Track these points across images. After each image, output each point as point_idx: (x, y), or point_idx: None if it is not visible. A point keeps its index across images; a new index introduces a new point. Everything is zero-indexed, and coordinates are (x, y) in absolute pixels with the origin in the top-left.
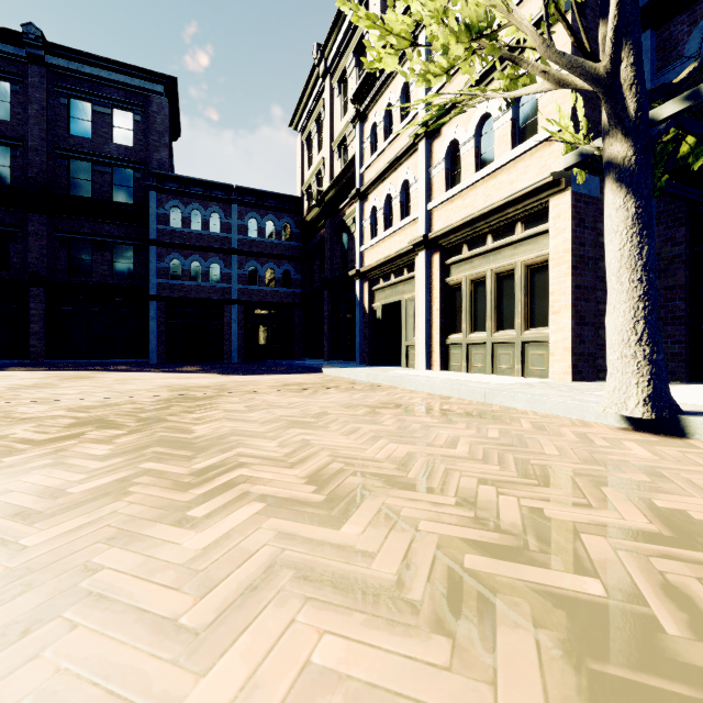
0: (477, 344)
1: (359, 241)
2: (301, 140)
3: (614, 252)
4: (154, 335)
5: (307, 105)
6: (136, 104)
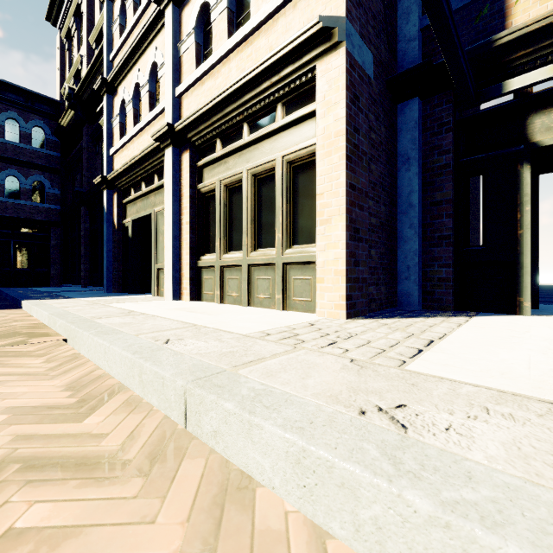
0: (232, 267)
1: (107, 142)
2: (61, 37)
3: None
4: None
5: None
6: None
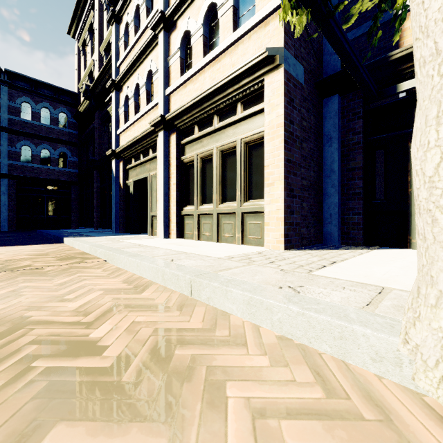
0: (206, 214)
1: (115, 125)
2: (78, 46)
3: None
4: None
5: (81, 17)
6: None
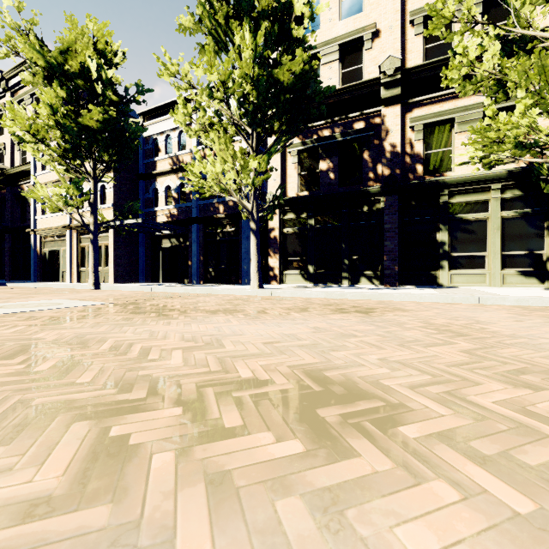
0: None
1: (34, 213)
2: None
3: (90, 255)
4: None
5: None
6: None
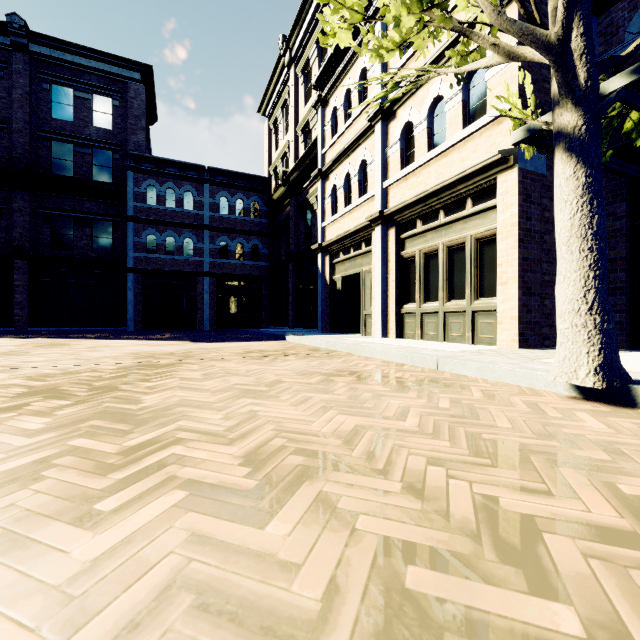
0: (430, 313)
1: (321, 217)
2: (268, 124)
3: (564, 221)
4: (131, 305)
5: (273, 93)
6: (115, 90)
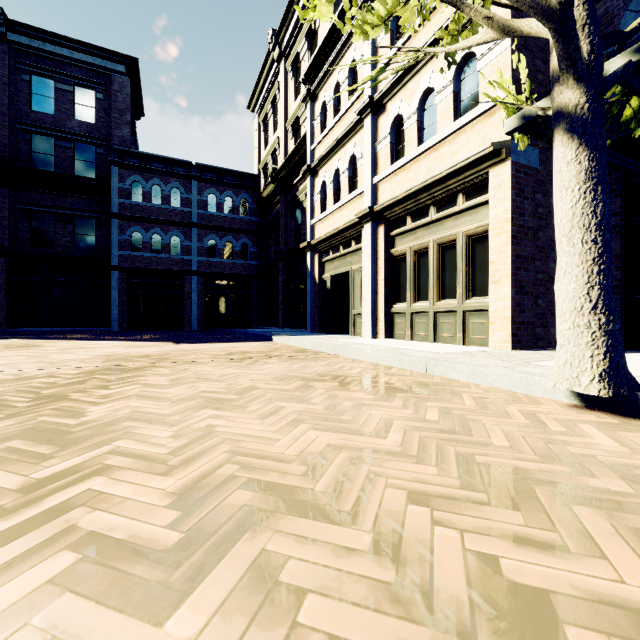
0: (420, 313)
1: (310, 214)
2: (258, 121)
3: (565, 210)
4: (115, 304)
5: (263, 88)
6: (98, 83)
